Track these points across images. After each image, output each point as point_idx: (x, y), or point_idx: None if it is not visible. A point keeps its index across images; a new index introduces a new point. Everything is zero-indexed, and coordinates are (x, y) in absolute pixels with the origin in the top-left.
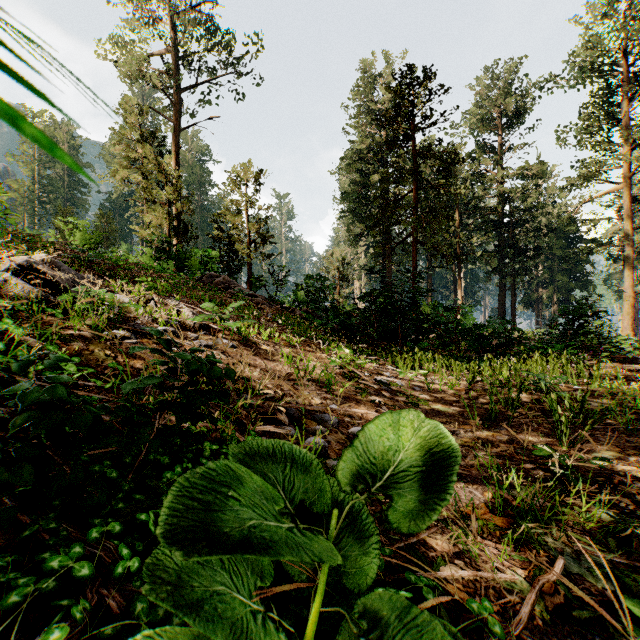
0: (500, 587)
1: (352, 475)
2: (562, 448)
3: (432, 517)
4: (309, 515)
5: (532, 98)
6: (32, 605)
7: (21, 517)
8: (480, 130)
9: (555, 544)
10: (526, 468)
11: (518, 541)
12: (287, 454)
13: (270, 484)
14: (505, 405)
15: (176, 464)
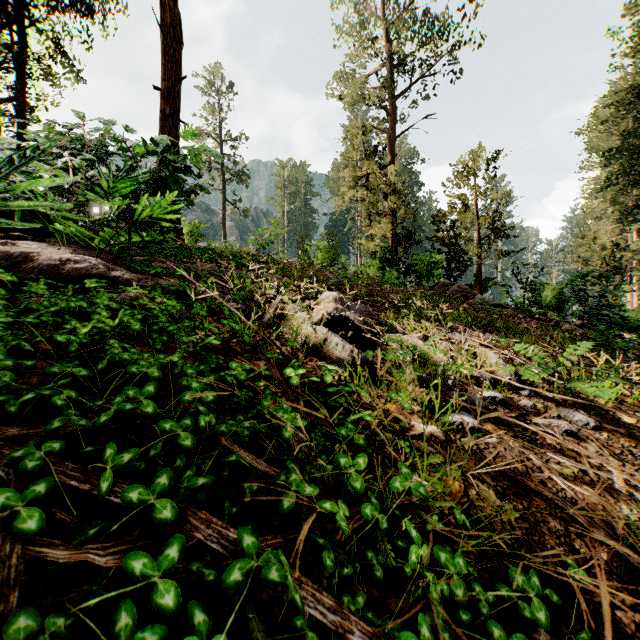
0: None
1: None
2: None
3: None
4: None
5: None
6: None
7: None
8: None
9: None
10: None
11: None
12: None
13: None
14: None
15: None
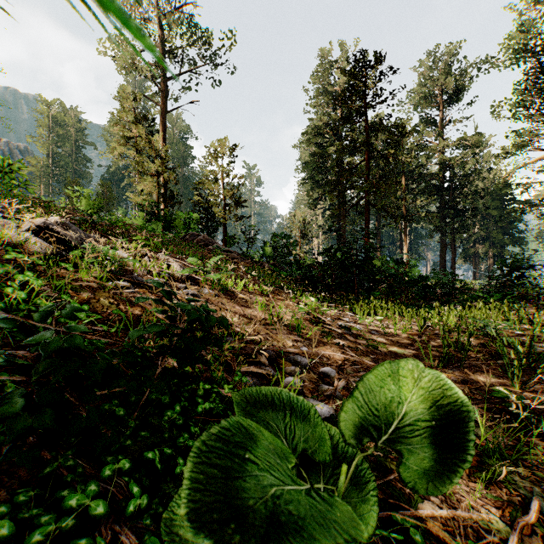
0: (477, 526)
1: (357, 427)
2: (514, 389)
3: (454, 479)
4: (307, 460)
5: (470, 77)
6: (52, 539)
7: (41, 453)
8: (423, 106)
9: (523, 483)
10: (483, 407)
11: (487, 479)
12: (286, 401)
13: (274, 432)
14: (455, 348)
15: (174, 402)
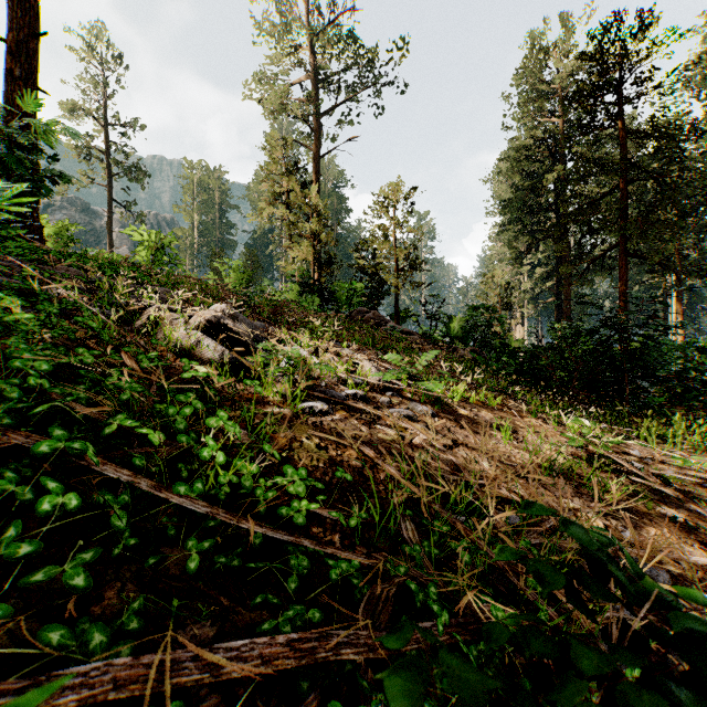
0: None
1: None
2: None
3: None
4: None
5: None
6: None
7: None
8: None
9: None
10: None
11: None
12: None
13: None
14: None
15: None
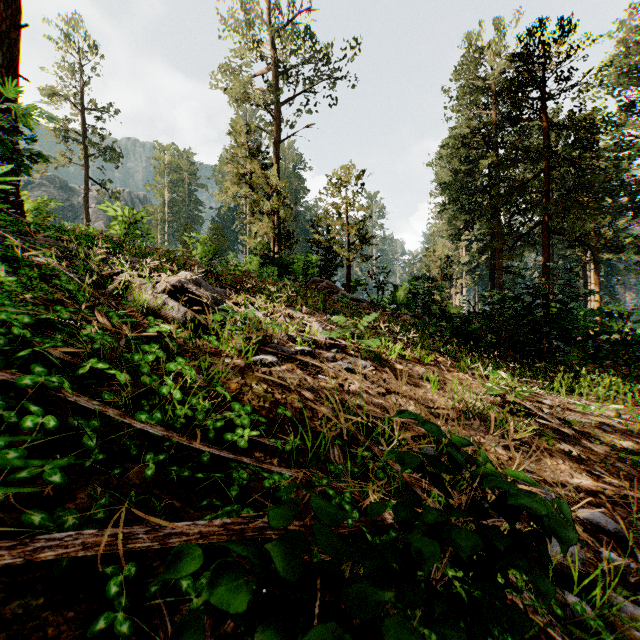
0: None
1: None
2: None
3: None
4: None
5: None
6: None
7: None
8: (624, 87)
9: None
10: None
11: None
12: None
13: None
14: None
15: None
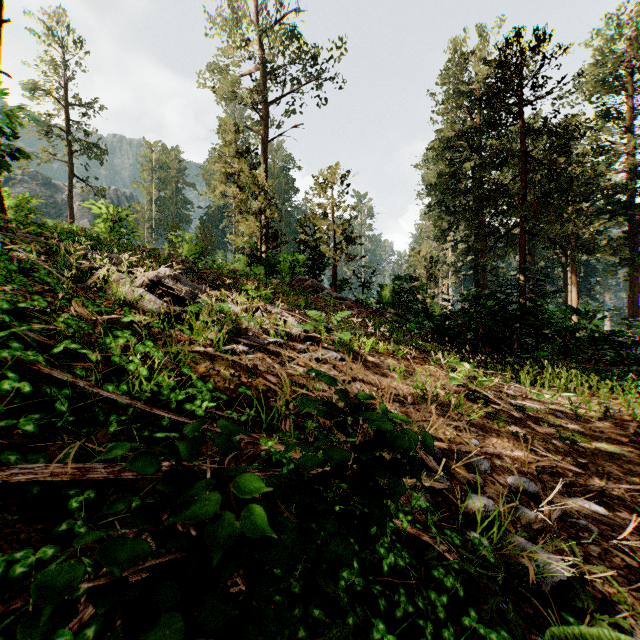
0: None
1: None
2: None
3: None
4: None
5: None
6: None
7: None
8: (601, 95)
9: None
10: None
11: None
12: None
13: None
14: None
15: None
